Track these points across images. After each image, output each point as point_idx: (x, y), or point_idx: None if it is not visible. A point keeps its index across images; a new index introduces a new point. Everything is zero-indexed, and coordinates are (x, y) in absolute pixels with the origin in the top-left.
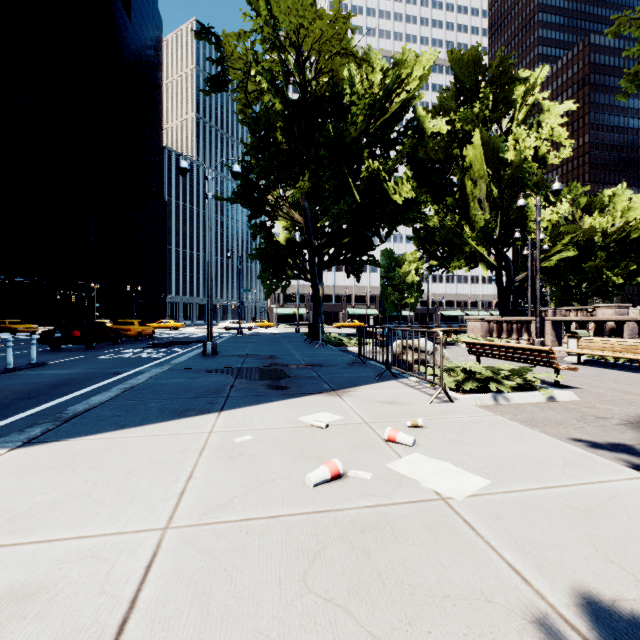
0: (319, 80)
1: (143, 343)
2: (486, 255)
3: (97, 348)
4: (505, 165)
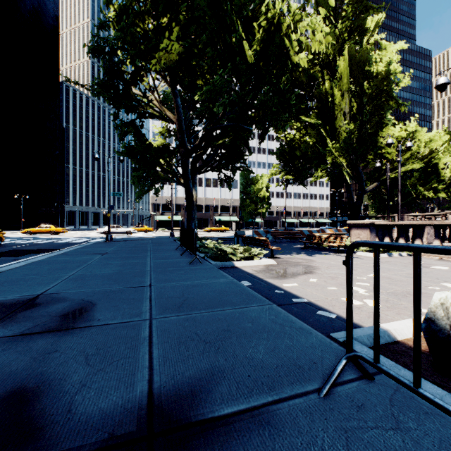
0: None
1: None
2: (344, 166)
3: None
4: (370, 78)
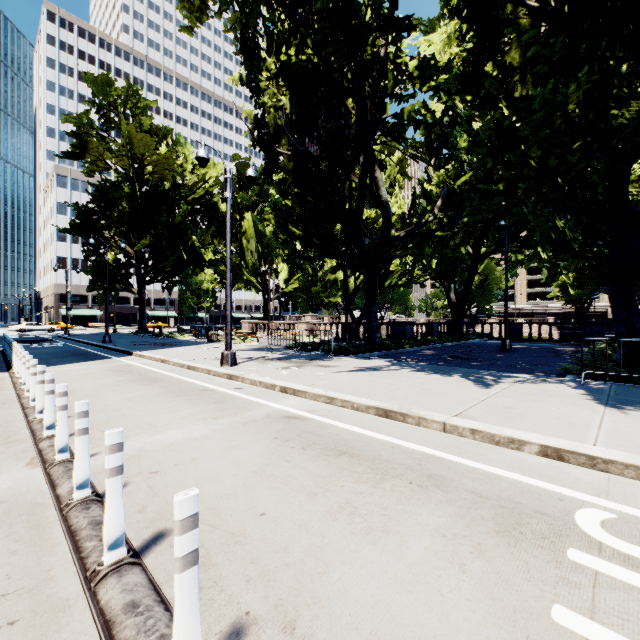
0: (155, 175)
1: None
2: (256, 283)
3: None
4: (264, 236)
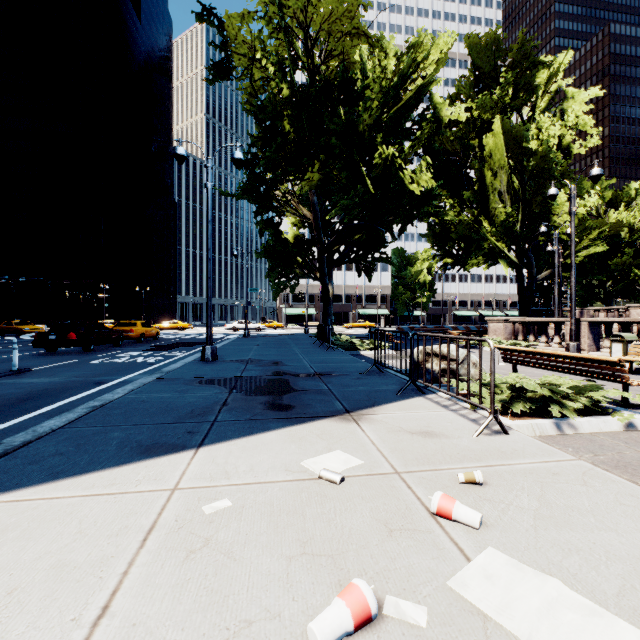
0: (329, 65)
1: (145, 345)
2: (506, 252)
3: (95, 351)
4: (528, 155)
